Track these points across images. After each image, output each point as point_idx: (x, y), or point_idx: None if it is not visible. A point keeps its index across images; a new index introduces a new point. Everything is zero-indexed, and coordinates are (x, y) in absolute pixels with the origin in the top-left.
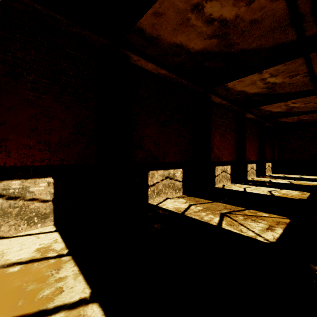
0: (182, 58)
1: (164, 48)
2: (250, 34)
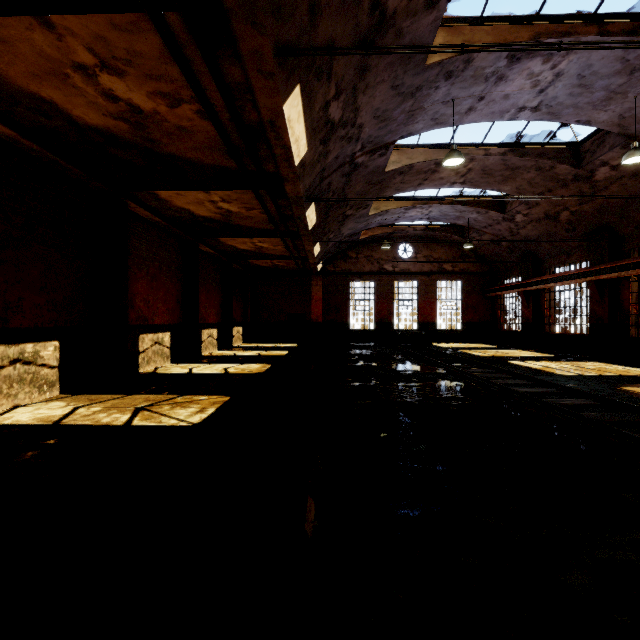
0: (56, 123)
1: (7, 91)
2: (182, 141)
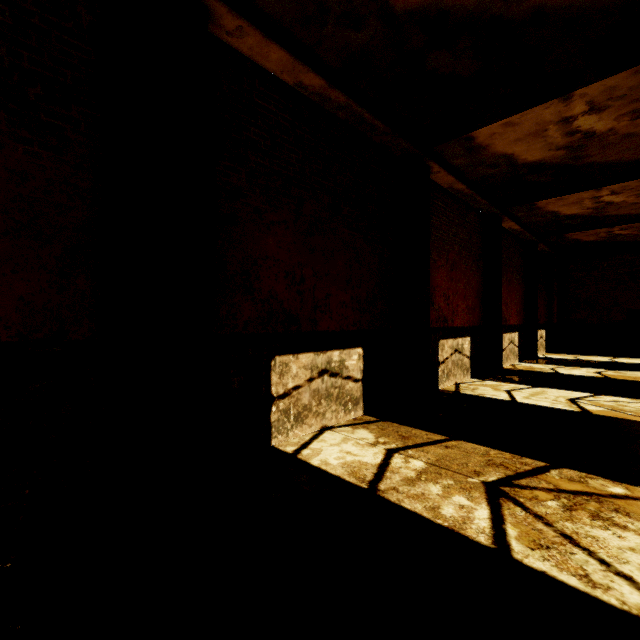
0: (366, 35)
1: None
2: None
